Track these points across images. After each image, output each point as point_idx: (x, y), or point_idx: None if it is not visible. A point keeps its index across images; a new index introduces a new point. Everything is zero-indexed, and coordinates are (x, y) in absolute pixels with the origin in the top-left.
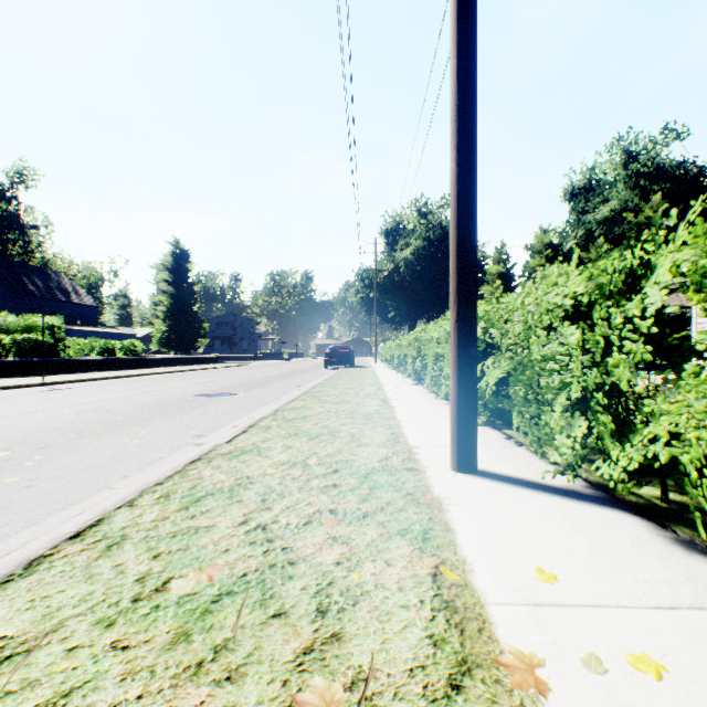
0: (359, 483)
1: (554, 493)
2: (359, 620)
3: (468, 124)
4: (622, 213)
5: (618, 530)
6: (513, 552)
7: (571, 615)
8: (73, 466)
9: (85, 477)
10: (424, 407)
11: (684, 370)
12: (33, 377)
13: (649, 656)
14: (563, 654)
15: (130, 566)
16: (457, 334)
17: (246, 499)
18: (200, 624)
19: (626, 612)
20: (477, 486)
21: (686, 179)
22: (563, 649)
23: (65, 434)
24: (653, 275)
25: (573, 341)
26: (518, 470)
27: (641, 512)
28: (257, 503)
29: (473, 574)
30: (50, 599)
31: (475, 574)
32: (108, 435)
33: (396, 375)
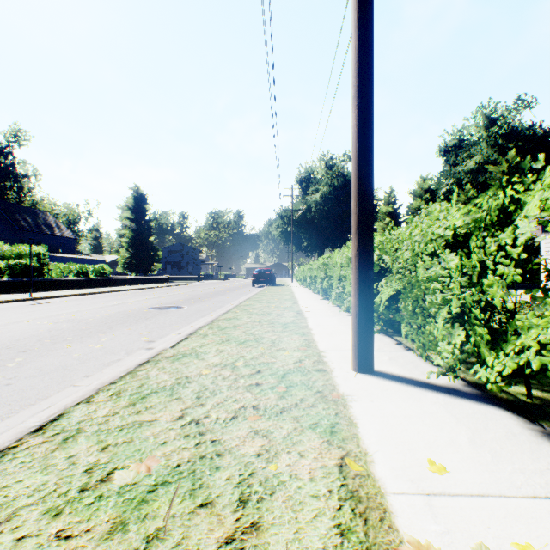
0: (277, 382)
1: (438, 391)
2: (275, 509)
3: (367, 88)
4: (484, 165)
5: (494, 424)
6: (407, 445)
7: (460, 505)
8: (46, 367)
9: (54, 376)
10: (330, 317)
11: (549, 290)
12: (23, 293)
13: (532, 546)
14: (456, 544)
15: (81, 457)
16: (358, 259)
17: (184, 397)
18: (136, 514)
19: (508, 502)
20: (375, 385)
21: (534, 139)
22: (456, 538)
23: (43, 340)
24: (523, 210)
25: (453, 266)
26: (408, 370)
27: (511, 407)
28: (193, 399)
29: (374, 465)
30: (8, 489)
31: (375, 465)
32: (77, 341)
33: (308, 292)
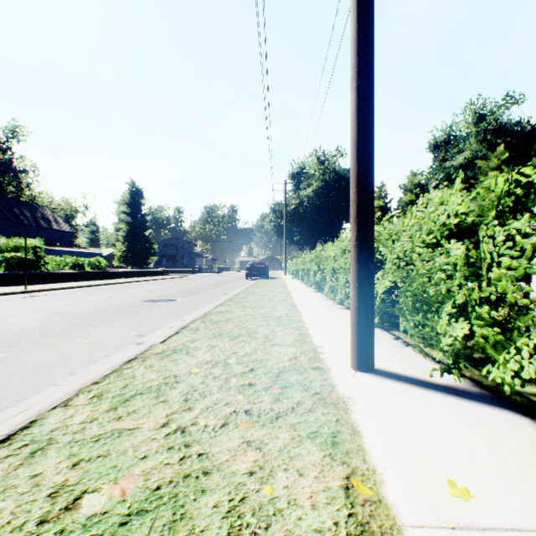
0: (272, 382)
1: (445, 392)
2: None
3: (367, 68)
4: (473, 161)
5: (513, 433)
6: (419, 459)
7: None
8: (29, 364)
9: (36, 374)
10: (324, 311)
11: None
12: (19, 286)
13: None
14: None
15: (47, 476)
16: (357, 251)
17: (171, 399)
18: None
19: None
20: (376, 385)
21: (522, 134)
22: None
23: (30, 334)
24: None
25: (459, 257)
26: (410, 368)
27: (529, 412)
28: (180, 403)
29: (384, 487)
30: None
31: (387, 487)
32: (66, 335)
33: (300, 284)
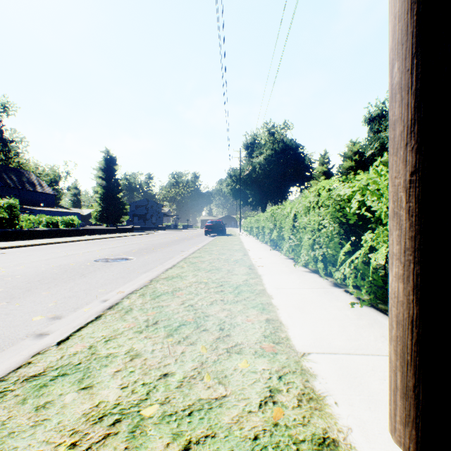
0: None
1: None
2: None
3: None
4: None
5: None
6: None
7: None
8: None
9: None
10: (288, 275)
11: None
12: None
13: None
14: None
15: None
16: (418, 194)
17: None
18: None
19: None
20: None
21: None
22: None
23: None
24: None
25: None
26: None
27: None
28: None
29: None
30: None
31: None
32: None
33: (255, 241)
